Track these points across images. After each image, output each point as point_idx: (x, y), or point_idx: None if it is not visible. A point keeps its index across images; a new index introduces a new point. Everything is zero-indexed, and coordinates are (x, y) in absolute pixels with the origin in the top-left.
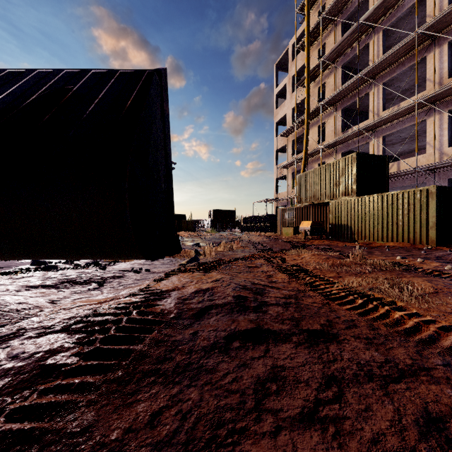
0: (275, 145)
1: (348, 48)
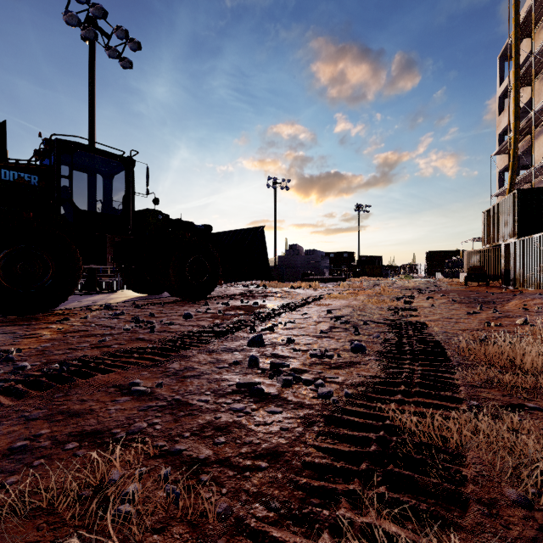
0: (497, 164)
1: None
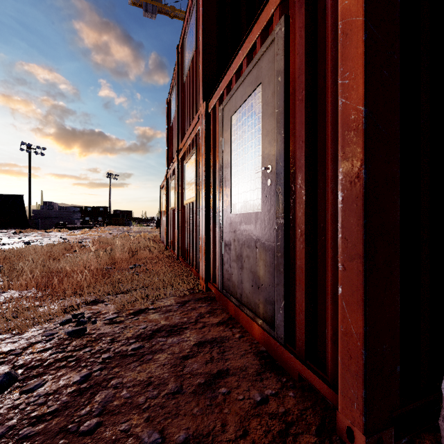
0: None
1: None
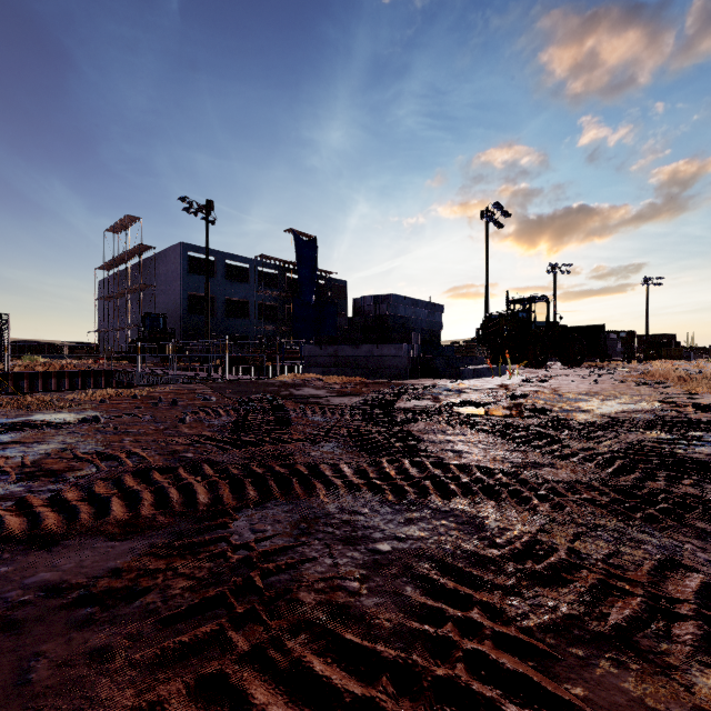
0: None
1: None
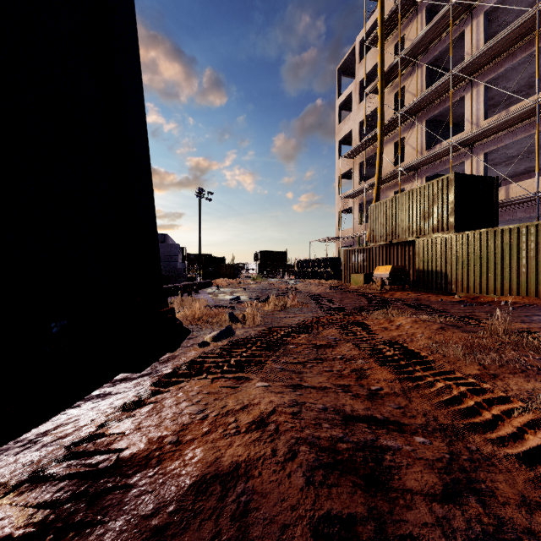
0: (337, 169)
1: (436, 39)
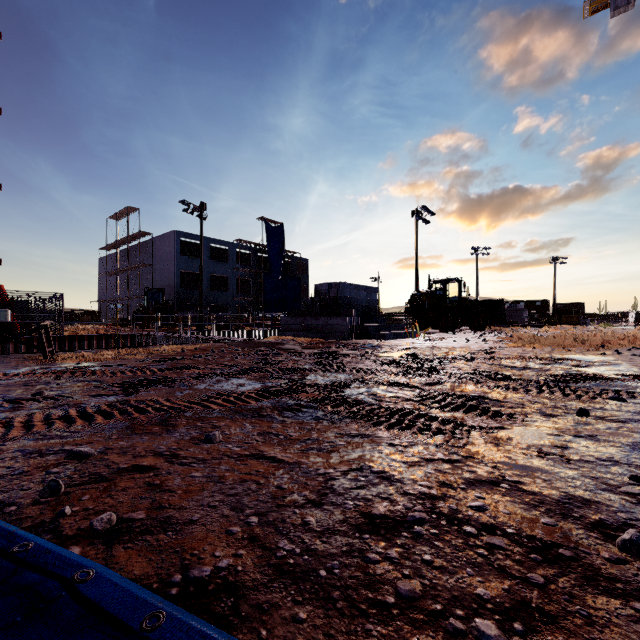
0: None
1: None
